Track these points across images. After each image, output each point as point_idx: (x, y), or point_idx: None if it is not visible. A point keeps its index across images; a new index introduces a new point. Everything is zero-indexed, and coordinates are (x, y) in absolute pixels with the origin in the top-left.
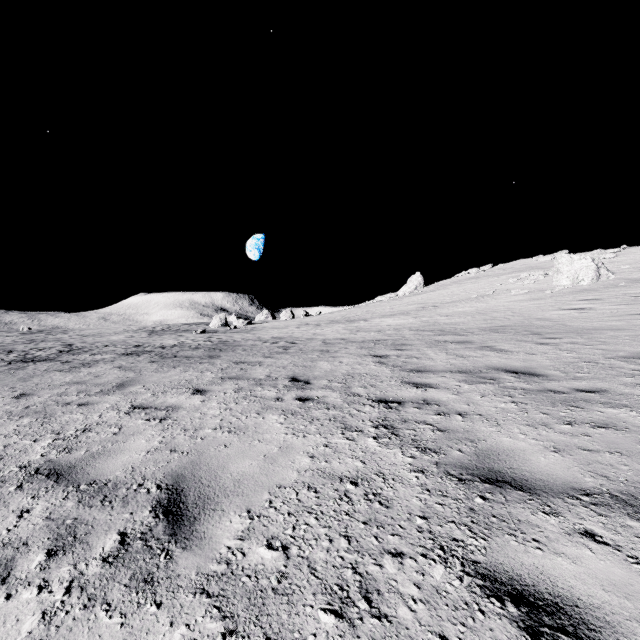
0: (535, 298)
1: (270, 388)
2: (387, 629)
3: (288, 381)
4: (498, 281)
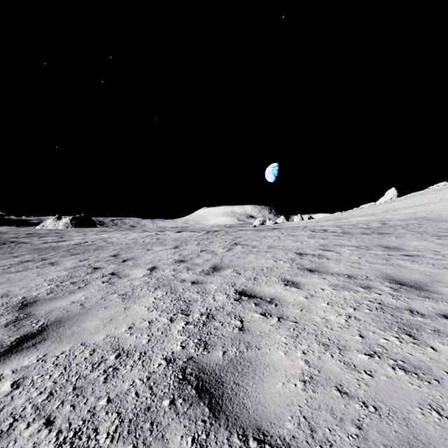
0: None
1: (303, 231)
2: (323, 237)
3: (308, 230)
4: None
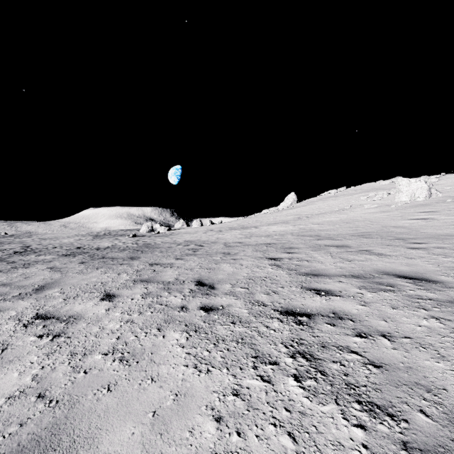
0: (384, 211)
1: (176, 293)
2: None
3: (194, 285)
4: (352, 198)
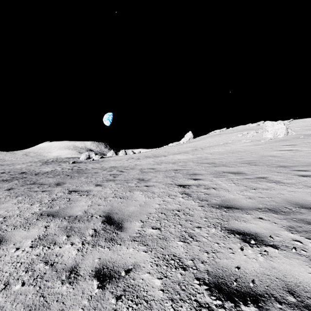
0: (257, 144)
1: (75, 238)
2: None
3: (101, 222)
4: (232, 136)
